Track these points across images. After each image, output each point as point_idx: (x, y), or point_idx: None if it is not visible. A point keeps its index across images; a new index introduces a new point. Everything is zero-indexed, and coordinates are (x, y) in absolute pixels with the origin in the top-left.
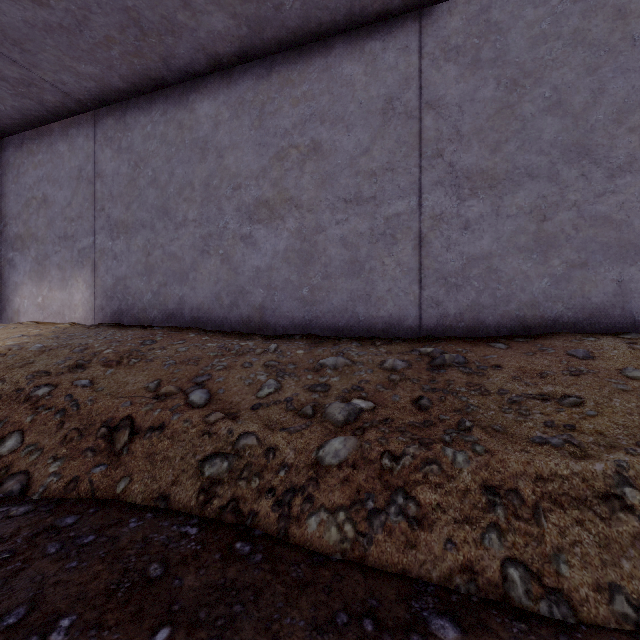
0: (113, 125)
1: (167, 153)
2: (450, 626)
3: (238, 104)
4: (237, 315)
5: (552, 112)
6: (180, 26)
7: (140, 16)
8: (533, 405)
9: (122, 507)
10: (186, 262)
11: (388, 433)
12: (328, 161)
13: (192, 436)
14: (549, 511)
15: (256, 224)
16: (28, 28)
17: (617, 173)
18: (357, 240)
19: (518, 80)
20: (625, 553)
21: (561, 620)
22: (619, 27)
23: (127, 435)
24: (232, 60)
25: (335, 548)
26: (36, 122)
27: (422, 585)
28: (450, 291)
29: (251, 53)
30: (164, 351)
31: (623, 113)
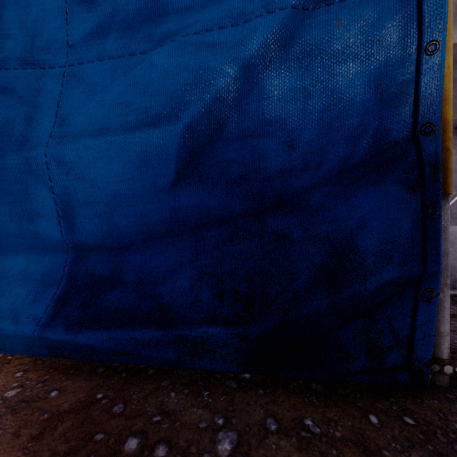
0: None
1: None
2: None
3: None
4: None
5: None
6: None
7: None
8: None
9: None
10: None
11: None
12: None
13: None
14: None
15: None
16: None
17: None
18: None
19: None
20: None
21: None
22: None
23: None
24: None
25: None
26: None
27: None
28: (453, 219)
29: None
30: None
31: None
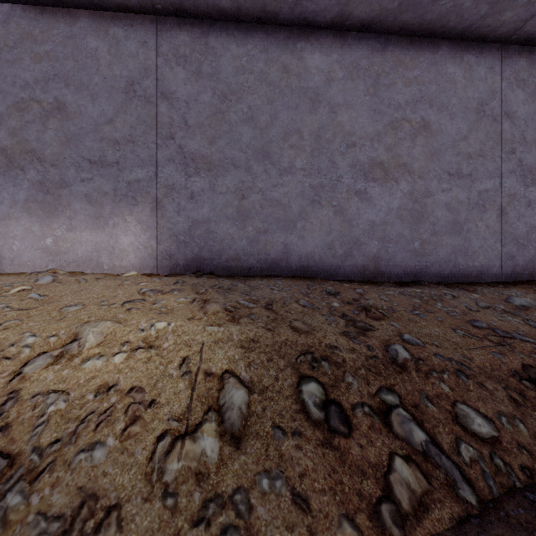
0: (188, 42)
1: (268, 93)
2: None
3: (352, 67)
4: (351, 264)
5: None
6: None
7: None
8: None
9: None
10: (293, 210)
11: None
12: (435, 139)
13: None
14: None
15: (371, 182)
16: None
17: None
18: (458, 206)
19: None
20: None
21: None
22: None
23: None
24: (354, 25)
25: None
26: None
27: None
28: (520, 249)
29: (374, 26)
30: (372, 301)
31: None
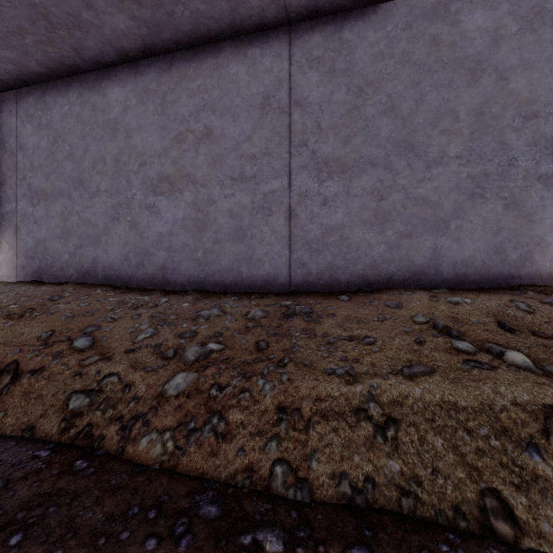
0: (34, 104)
1: (82, 131)
2: (215, 510)
3: (144, 92)
4: (143, 273)
5: (387, 115)
6: (86, 23)
7: (48, 12)
8: (340, 345)
9: None
10: (99, 227)
11: (223, 369)
12: (218, 145)
13: (66, 377)
14: (317, 423)
15: (159, 196)
16: None
17: (432, 165)
18: (241, 211)
19: (363, 88)
20: (358, 450)
21: (300, 500)
22: (434, 52)
23: (9, 378)
24: (138, 54)
25: (156, 460)
26: None
27: (211, 483)
28: (313, 255)
29: (154, 50)
30: (68, 305)
31: (436, 119)
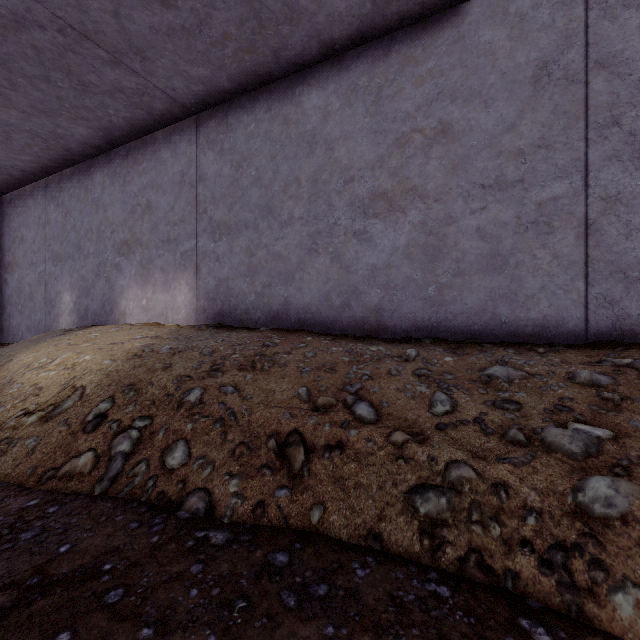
0: (215, 127)
1: (271, 150)
2: None
3: (350, 91)
4: (349, 317)
5: None
6: (300, 12)
7: (262, 6)
8: None
9: (329, 544)
10: (292, 262)
11: None
12: (460, 143)
13: (382, 460)
14: None
15: (371, 218)
16: (152, 34)
17: None
18: (498, 231)
19: None
20: None
21: None
22: None
23: (302, 453)
24: (345, 45)
25: None
26: (142, 132)
27: None
28: (631, 288)
29: (368, 34)
30: (291, 355)
31: None
